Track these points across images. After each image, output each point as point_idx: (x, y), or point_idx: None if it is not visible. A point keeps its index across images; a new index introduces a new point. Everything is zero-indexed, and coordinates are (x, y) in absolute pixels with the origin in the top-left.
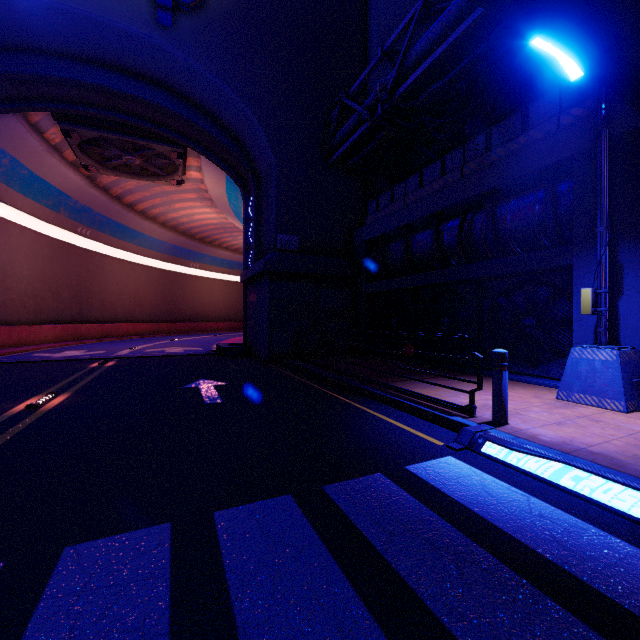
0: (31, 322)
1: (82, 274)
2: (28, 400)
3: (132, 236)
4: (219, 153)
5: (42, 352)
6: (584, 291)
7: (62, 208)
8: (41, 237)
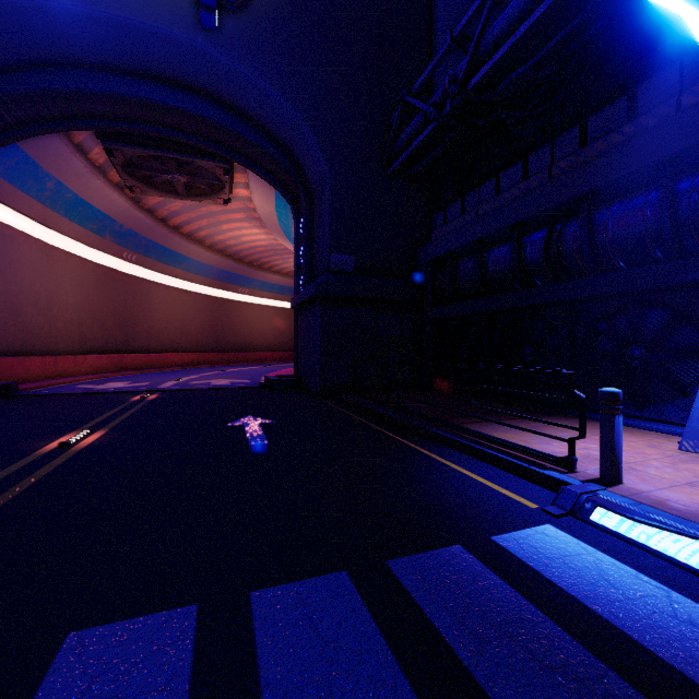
0: (77, 352)
1: (128, 301)
2: (62, 437)
3: (178, 261)
4: (268, 167)
5: (86, 383)
6: None
7: (107, 232)
8: (86, 263)
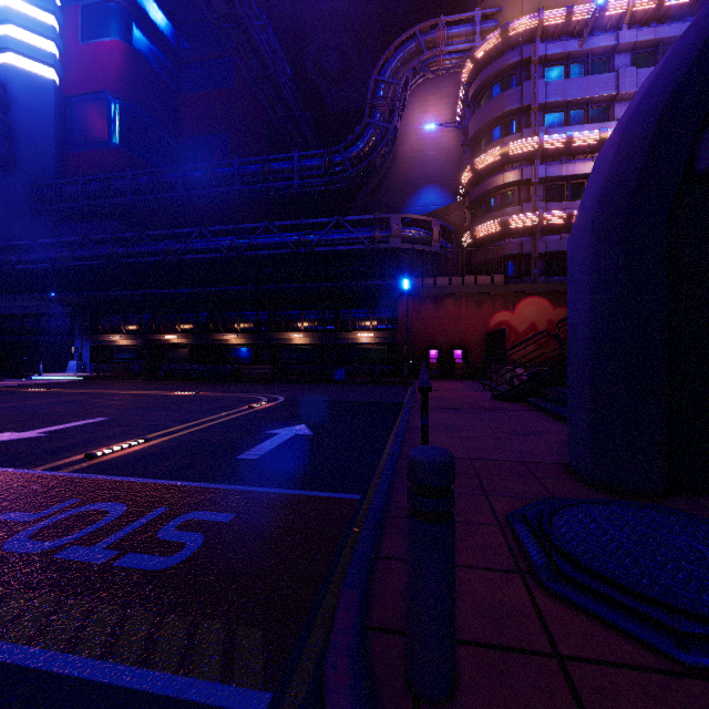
0: None
1: None
2: None
3: None
4: None
5: None
6: (73, 348)
7: None
8: None
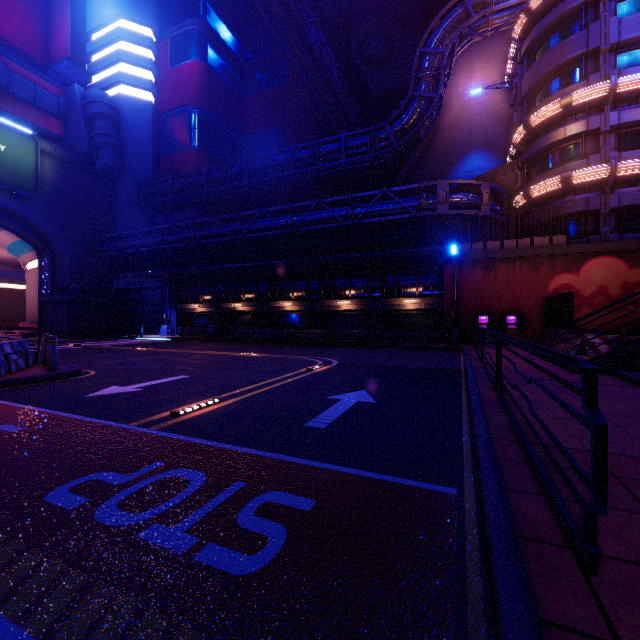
0: None
1: None
2: None
3: None
4: (26, 235)
5: None
6: (164, 315)
7: None
8: None
